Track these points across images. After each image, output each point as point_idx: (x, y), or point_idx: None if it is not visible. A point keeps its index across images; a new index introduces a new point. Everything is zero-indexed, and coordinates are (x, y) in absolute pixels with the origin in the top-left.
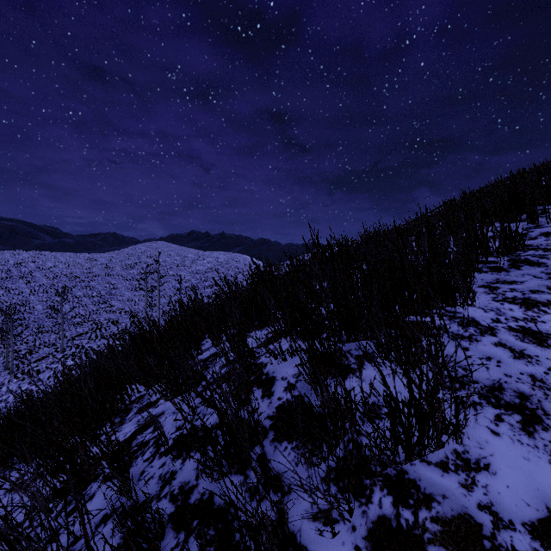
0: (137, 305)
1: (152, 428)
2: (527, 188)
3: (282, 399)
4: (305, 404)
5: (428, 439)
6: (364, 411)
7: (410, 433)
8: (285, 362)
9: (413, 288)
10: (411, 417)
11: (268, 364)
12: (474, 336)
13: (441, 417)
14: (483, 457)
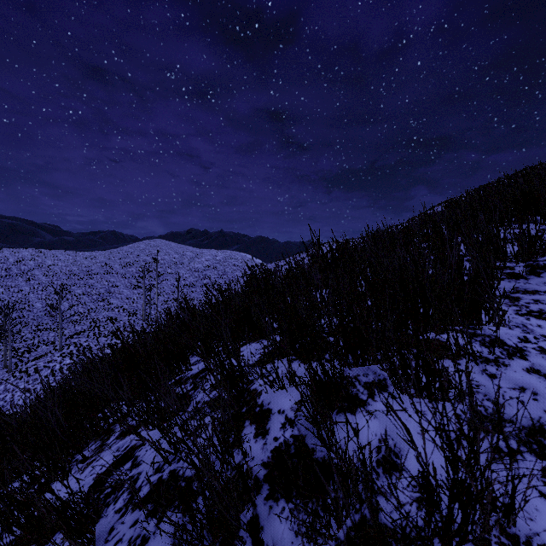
0: (135, 303)
1: (130, 463)
2: (542, 187)
3: (279, 440)
4: (306, 447)
5: (472, 525)
6: (378, 459)
7: (450, 520)
8: (282, 389)
9: (429, 303)
10: (454, 501)
11: (262, 392)
12: (501, 359)
13: (491, 498)
14: (535, 533)
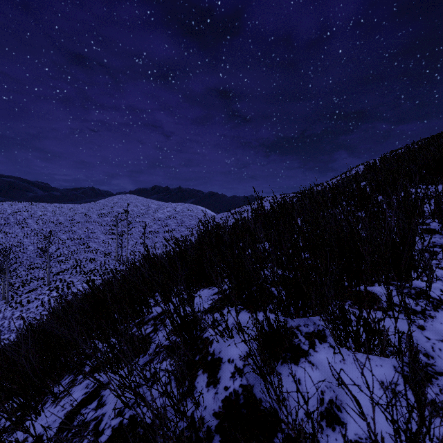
0: (110, 246)
1: (96, 402)
2: None
3: (229, 390)
4: (254, 397)
5: None
6: (321, 411)
7: None
8: (232, 339)
9: (362, 260)
10: None
11: (214, 341)
12: (427, 311)
13: None
14: None
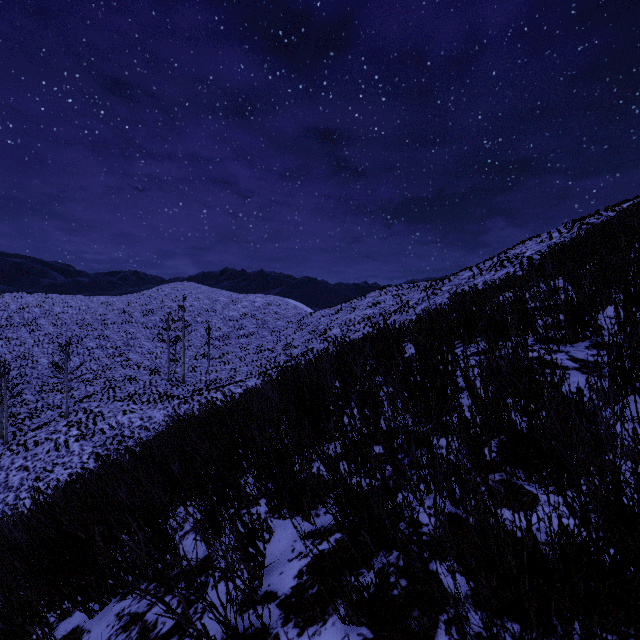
0: (159, 358)
1: None
2: None
3: None
4: None
5: None
6: None
7: None
8: None
9: None
10: None
11: None
12: None
13: None
14: None
